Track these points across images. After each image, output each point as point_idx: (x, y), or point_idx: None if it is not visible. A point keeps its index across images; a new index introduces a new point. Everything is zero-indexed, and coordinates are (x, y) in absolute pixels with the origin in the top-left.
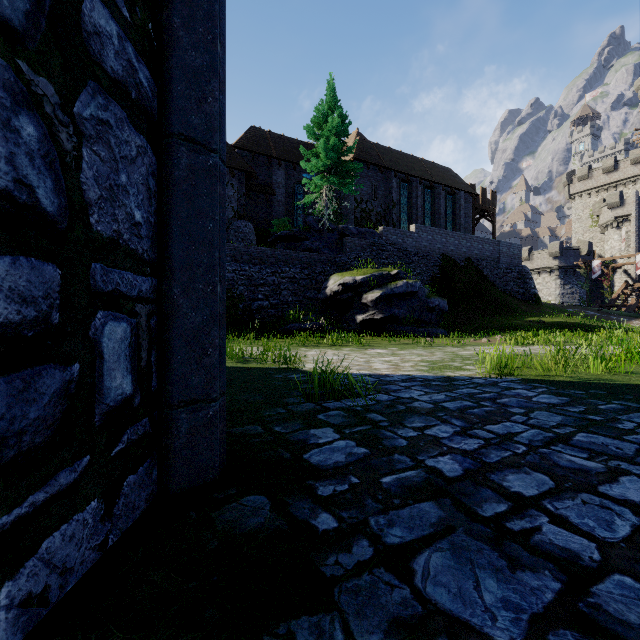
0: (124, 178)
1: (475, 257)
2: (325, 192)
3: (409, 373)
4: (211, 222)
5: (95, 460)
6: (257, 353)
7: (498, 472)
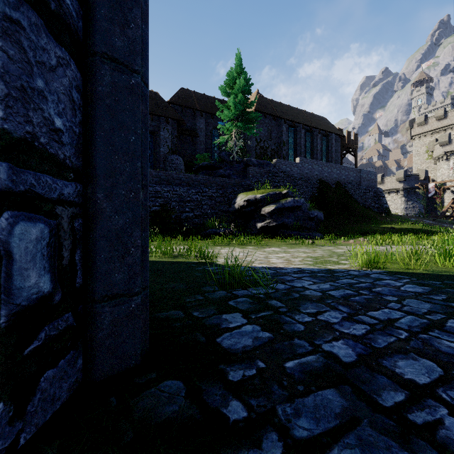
0: (41, 83)
1: (343, 181)
2: (234, 134)
3: (299, 266)
4: (133, 135)
5: (0, 363)
6: (184, 251)
7: (388, 358)
